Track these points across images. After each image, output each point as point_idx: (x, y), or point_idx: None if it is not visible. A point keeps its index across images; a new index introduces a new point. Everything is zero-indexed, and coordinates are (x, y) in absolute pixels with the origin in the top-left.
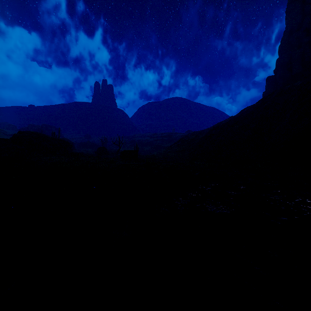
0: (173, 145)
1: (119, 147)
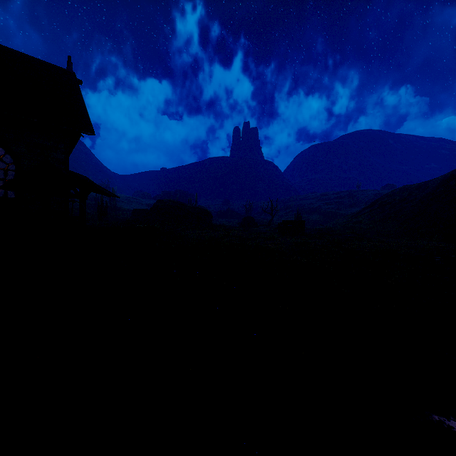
0: (363, 210)
1: (272, 216)
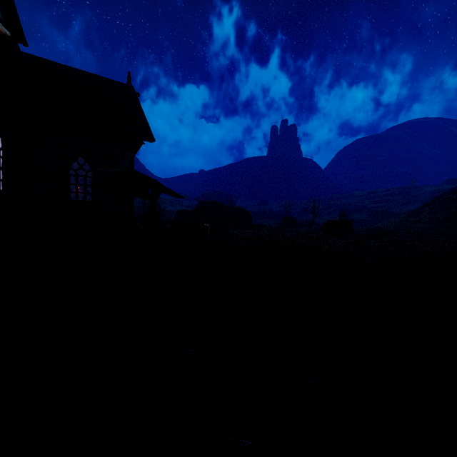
0: (421, 208)
1: (314, 216)
